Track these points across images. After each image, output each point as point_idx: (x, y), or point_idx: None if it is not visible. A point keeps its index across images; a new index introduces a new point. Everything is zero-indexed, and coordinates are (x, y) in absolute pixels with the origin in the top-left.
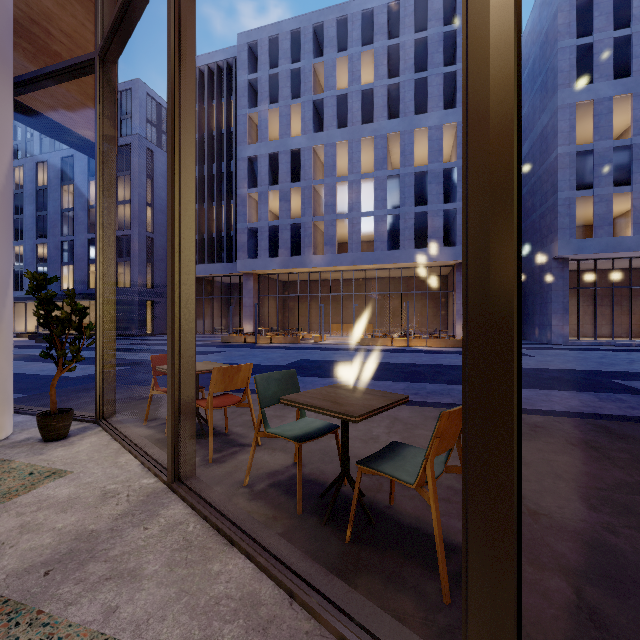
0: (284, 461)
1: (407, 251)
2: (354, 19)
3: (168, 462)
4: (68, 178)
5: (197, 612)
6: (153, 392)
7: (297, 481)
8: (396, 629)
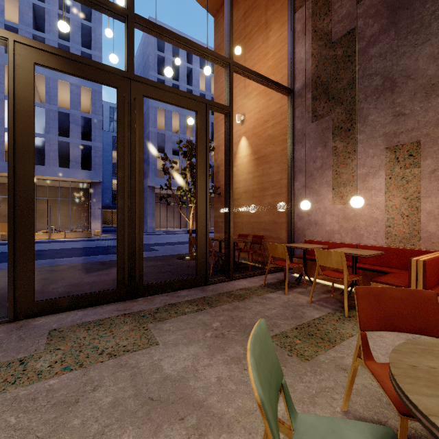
0: None
1: (52, 168)
2: None
3: None
4: None
5: None
6: None
7: None
8: None
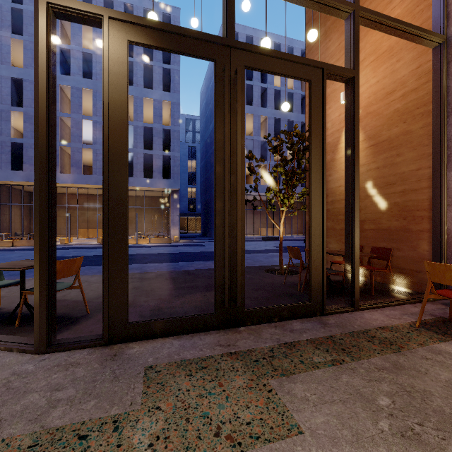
0: None
1: (139, 179)
2: (98, 0)
3: None
4: None
5: None
6: None
7: None
8: (22, 338)
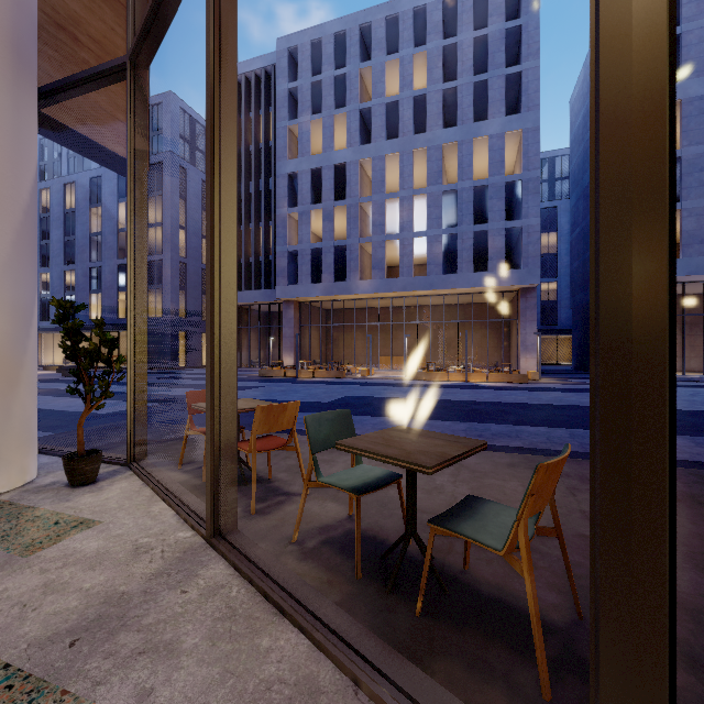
0: (337, 514)
1: (465, 275)
2: (405, 18)
3: (207, 514)
4: (97, 200)
5: (245, 699)
6: (188, 432)
7: (355, 540)
8: None
